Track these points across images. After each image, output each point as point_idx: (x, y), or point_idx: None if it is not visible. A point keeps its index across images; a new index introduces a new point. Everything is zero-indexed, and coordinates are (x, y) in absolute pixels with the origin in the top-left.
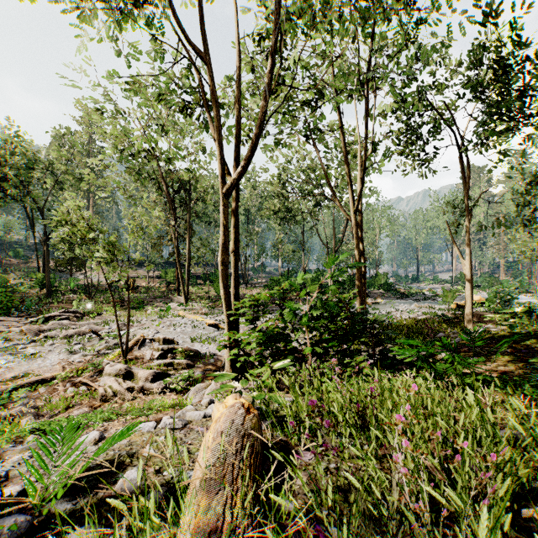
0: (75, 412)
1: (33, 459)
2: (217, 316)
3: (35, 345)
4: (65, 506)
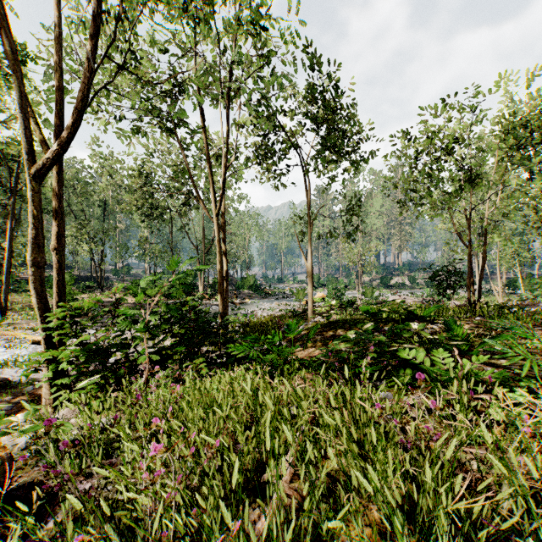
0: None
1: None
2: None
3: None
4: None
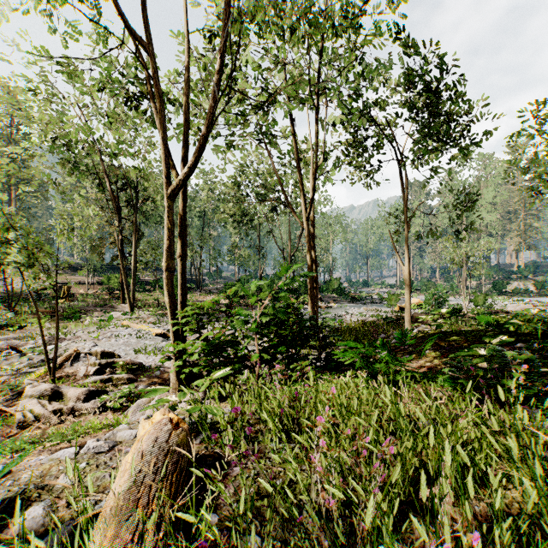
0: None
1: None
2: (166, 325)
3: None
4: None
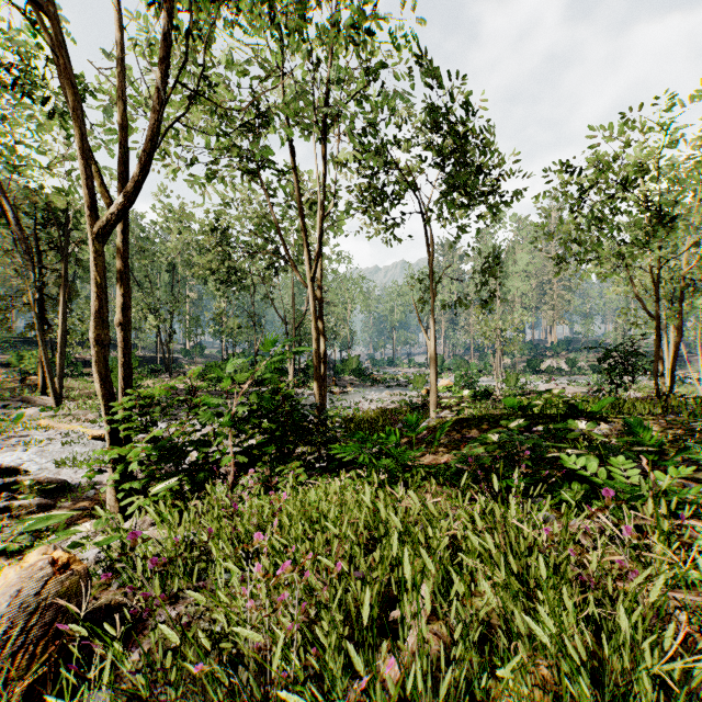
0: None
1: None
2: None
3: None
4: None
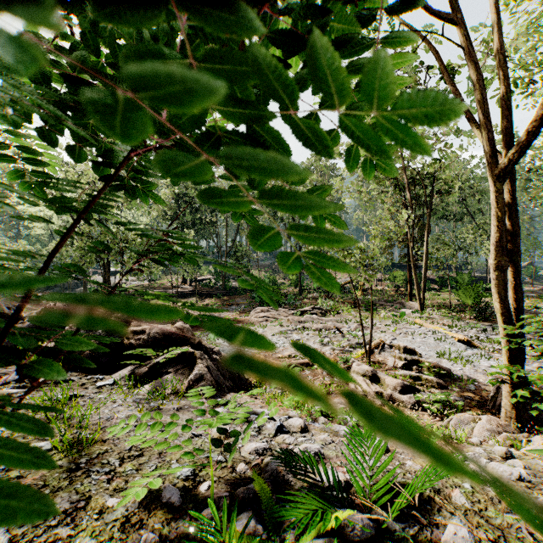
0: (333, 399)
1: (333, 444)
2: (466, 330)
3: (297, 333)
4: (392, 524)
